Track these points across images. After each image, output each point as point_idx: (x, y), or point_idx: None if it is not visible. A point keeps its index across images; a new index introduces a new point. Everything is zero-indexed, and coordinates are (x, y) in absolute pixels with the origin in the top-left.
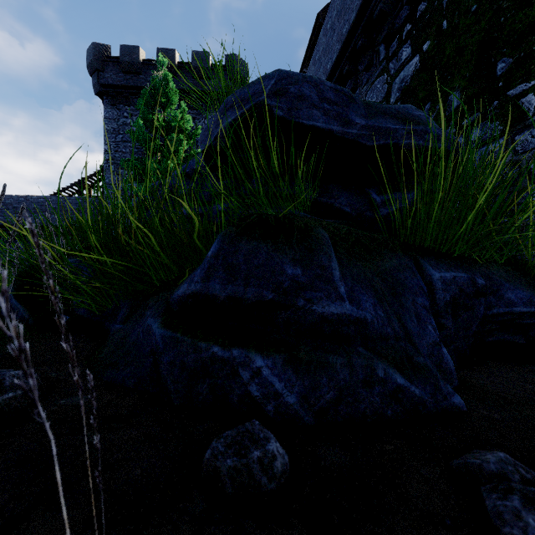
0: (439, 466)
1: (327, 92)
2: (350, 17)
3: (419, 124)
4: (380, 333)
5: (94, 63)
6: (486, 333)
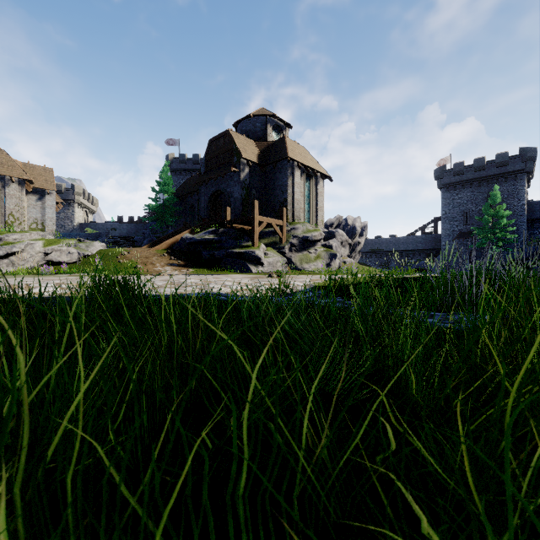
0: None
1: None
2: None
3: None
4: None
5: (439, 176)
6: None
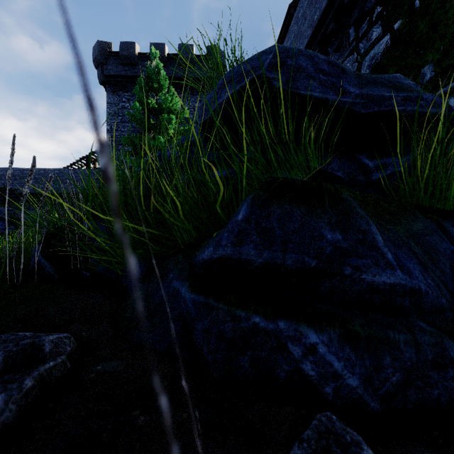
0: None
1: (321, 64)
2: (321, 5)
3: (412, 91)
4: (435, 305)
5: (99, 58)
6: None
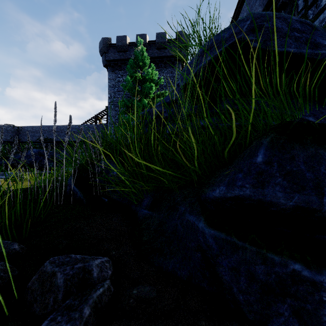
0: None
1: (294, 24)
2: None
3: None
4: None
5: (103, 49)
6: None
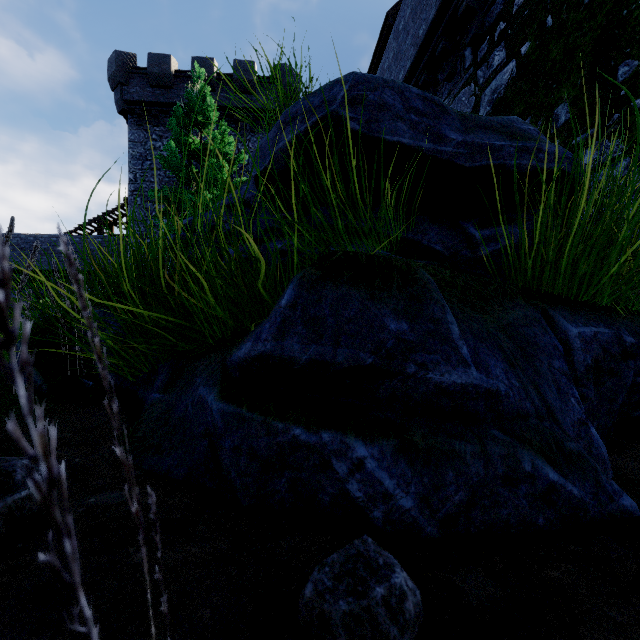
0: (632, 605)
1: (413, 100)
2: (428, 16)
3: (530, 140)
4: (517, 410)
5: (117, 76)
6: (633, 405)
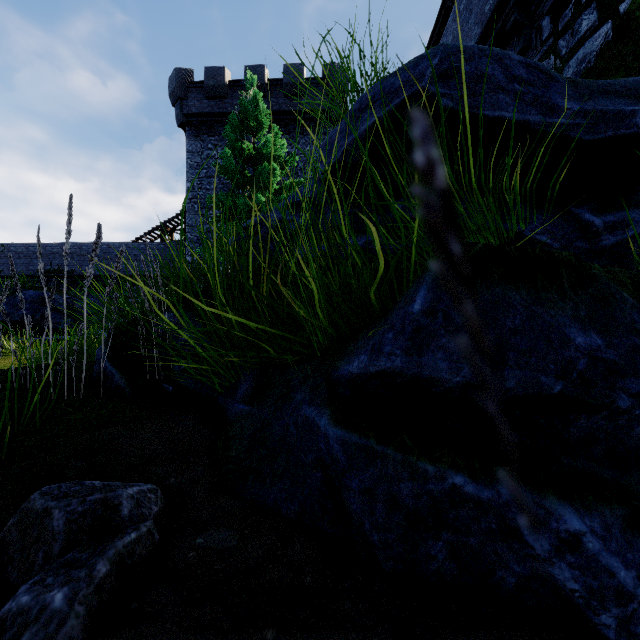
0: None
1: (515, 68)
2: None
3: None
4: None
5: (177, 91)
6: None
